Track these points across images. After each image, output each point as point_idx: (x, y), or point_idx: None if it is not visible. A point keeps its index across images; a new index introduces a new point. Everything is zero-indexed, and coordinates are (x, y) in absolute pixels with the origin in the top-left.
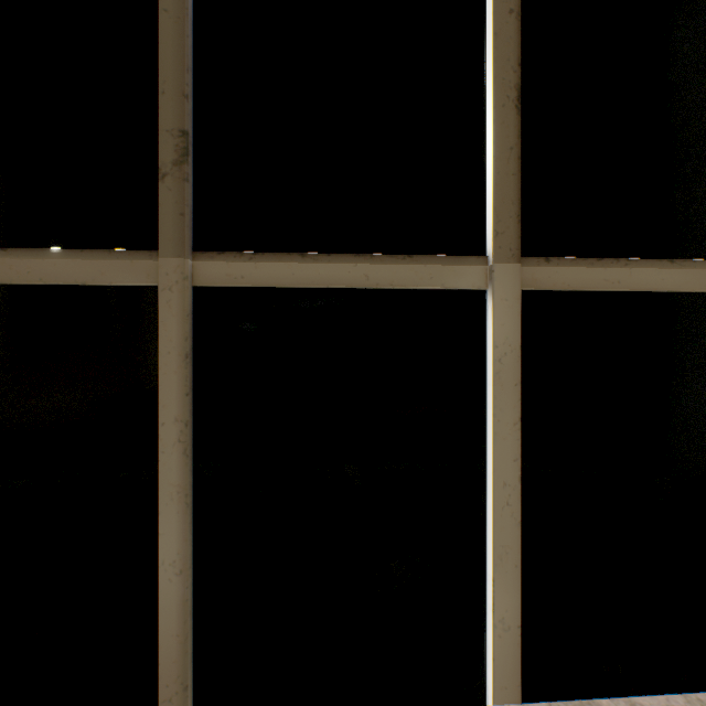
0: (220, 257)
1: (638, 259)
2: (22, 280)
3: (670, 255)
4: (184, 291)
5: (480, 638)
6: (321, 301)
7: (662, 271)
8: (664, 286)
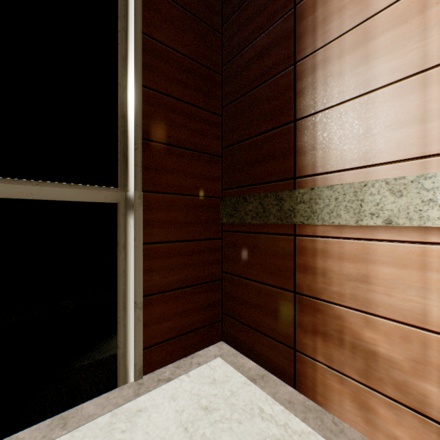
0: None
1: (47, 182)
2: None
3: (72, 181)
4: None
5: None
6: None
7: (65, 190)
8: (66, 197)
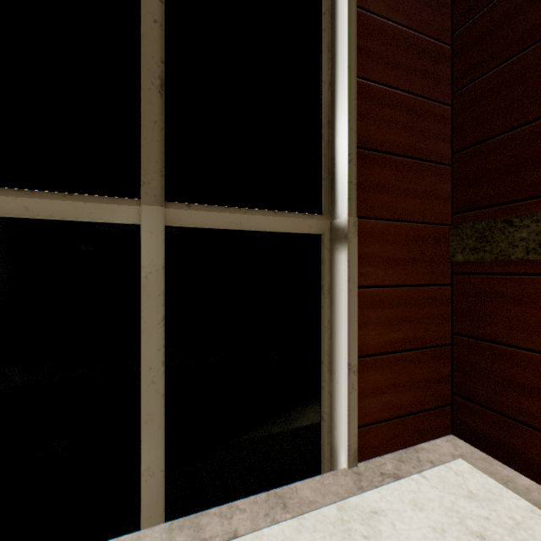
0: None
1: (254, 209)
2: None
3: (276, 208)
4: None
5: (136, 485)
6: None
7: (270, 218)
8: (271, 228)
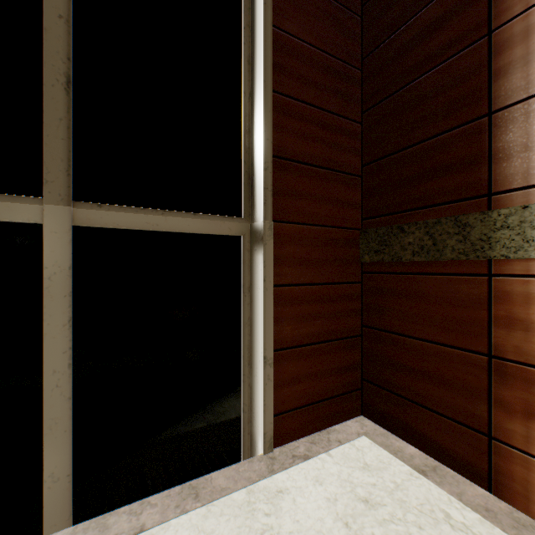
0: None
1: (172, 211)
2: None
3: (196, 210)
4: None
5: (39, 493)
6: None
7: (189, 220)
8: (190, 229)
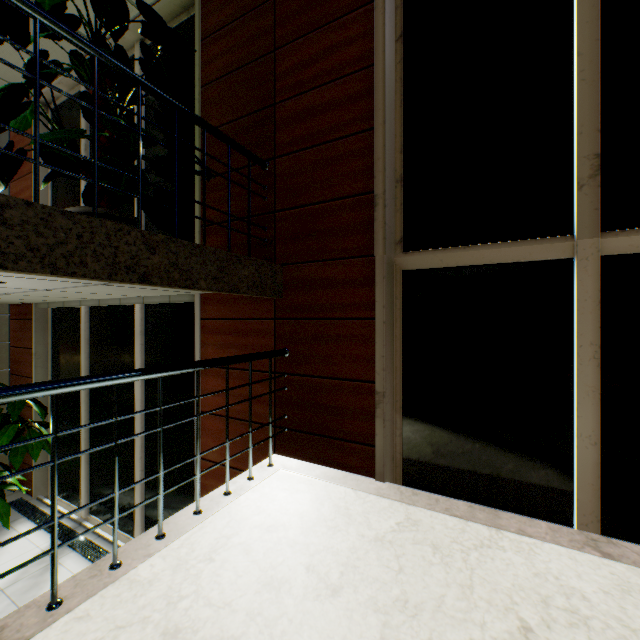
0: (622, 234)
1: None
2: (478, 263)
3: None
4: (597, 260)
5: None
6: None
7: None
8: None
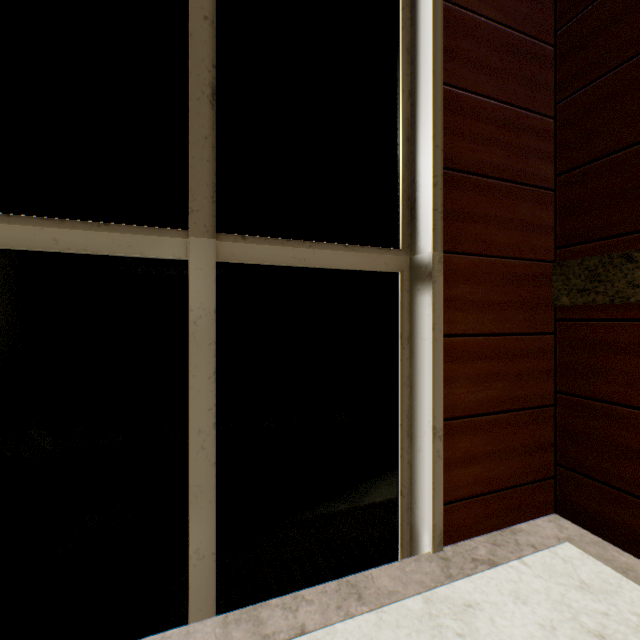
0: None
1: (320, 242)
2: None
3: (346, 241)
4: None
5: (183, 570)
6: (1, 262)
7: (339, 253)
8: (340, 265)
